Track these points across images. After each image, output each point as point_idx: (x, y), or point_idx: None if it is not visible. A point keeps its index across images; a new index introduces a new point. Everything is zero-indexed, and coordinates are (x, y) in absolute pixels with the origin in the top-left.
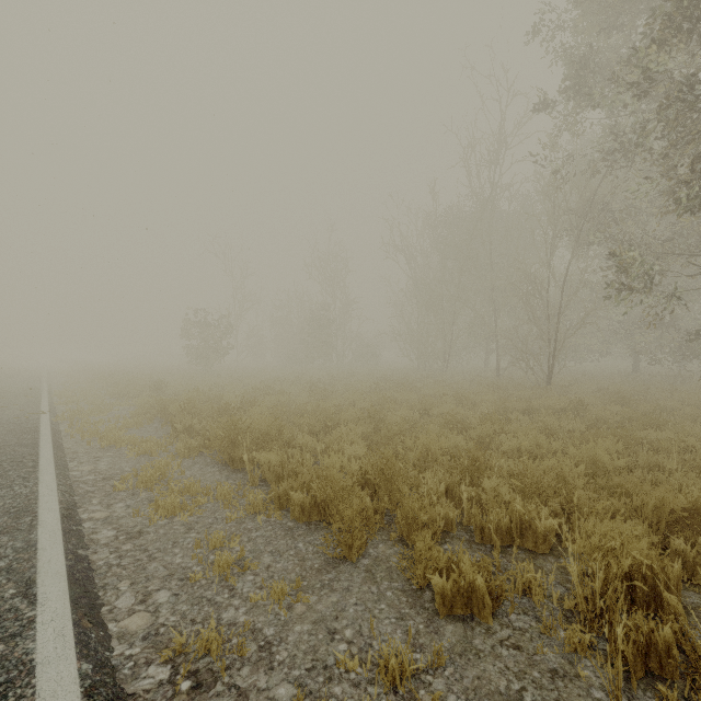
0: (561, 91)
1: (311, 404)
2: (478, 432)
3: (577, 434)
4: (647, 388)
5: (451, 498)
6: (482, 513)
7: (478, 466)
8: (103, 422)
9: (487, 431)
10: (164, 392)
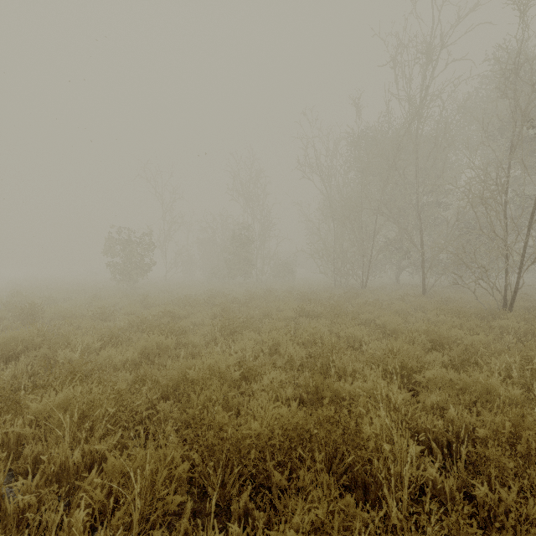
0: None
1: (197, 366)
2: None
3: None
4: None
5: None
6: None
7: None
8: None
9: None
10: (43, 317)
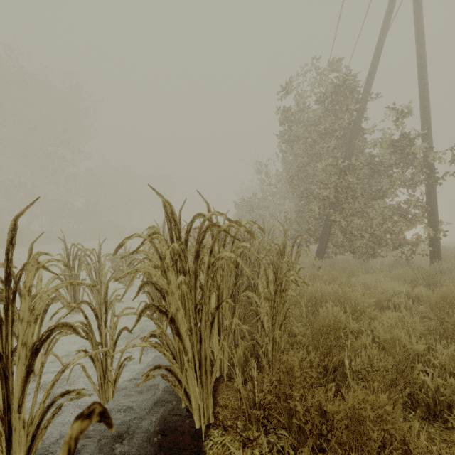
0: None
1: None
2: None
3: None
4: None
5: None
6: None
7: None
8: None
9: None
10: None
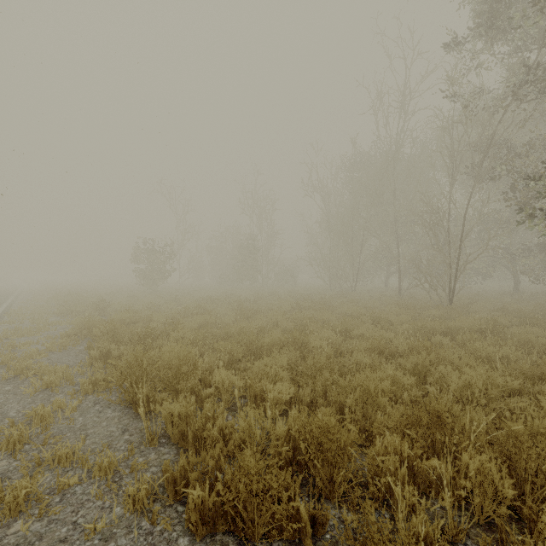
0: (473, 27)
1: (235, 326)
2: (412, 362)
3: (526, 366)
4: (539, 307)
5: (412, 475)
6: (457, 499)
7: (438, 423)
8: (29, 344)
9: (423, 361)
10: (107, 310)
